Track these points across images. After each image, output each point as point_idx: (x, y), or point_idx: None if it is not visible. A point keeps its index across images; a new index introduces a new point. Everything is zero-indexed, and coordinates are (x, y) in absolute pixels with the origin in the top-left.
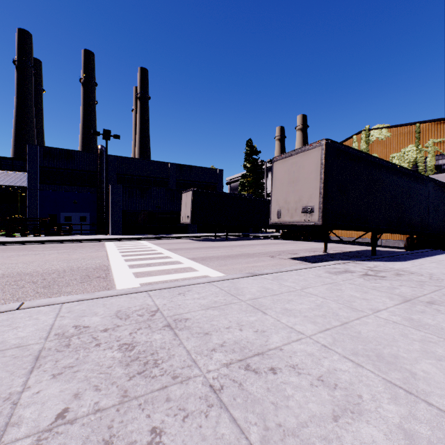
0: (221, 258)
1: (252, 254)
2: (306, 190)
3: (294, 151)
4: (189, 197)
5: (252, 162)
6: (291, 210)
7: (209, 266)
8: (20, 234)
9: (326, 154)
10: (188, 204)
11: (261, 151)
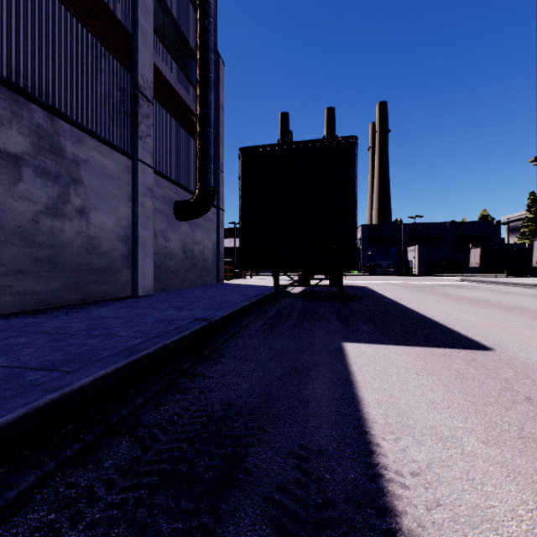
0: None
1: None
2: None
3: None
4: (477, 252)
5: (534, 213)
6: None
7: None
8: (371, 273)
9: None
10: (476, 256)
11: None
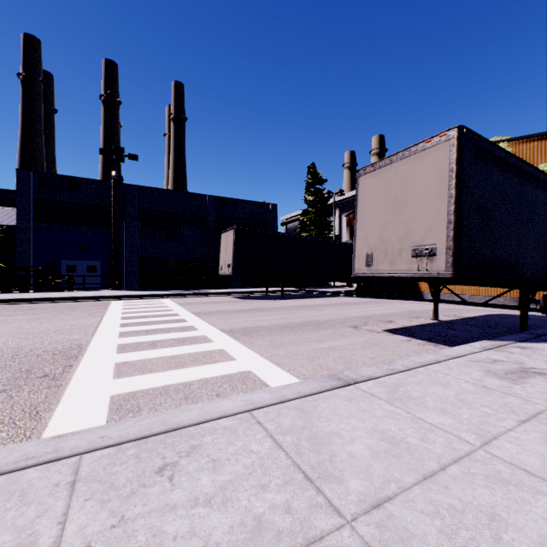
0: (275, 330)
1: (323, 322)
2: (421, 217)
3: (396, 155)
4: (230, 238)
5: (315, 194)
6: (392, 252)
7: (255, 348)
8: (0, 289)
9: (460, 152)
10: (228, 248)
11: (327, 180)
